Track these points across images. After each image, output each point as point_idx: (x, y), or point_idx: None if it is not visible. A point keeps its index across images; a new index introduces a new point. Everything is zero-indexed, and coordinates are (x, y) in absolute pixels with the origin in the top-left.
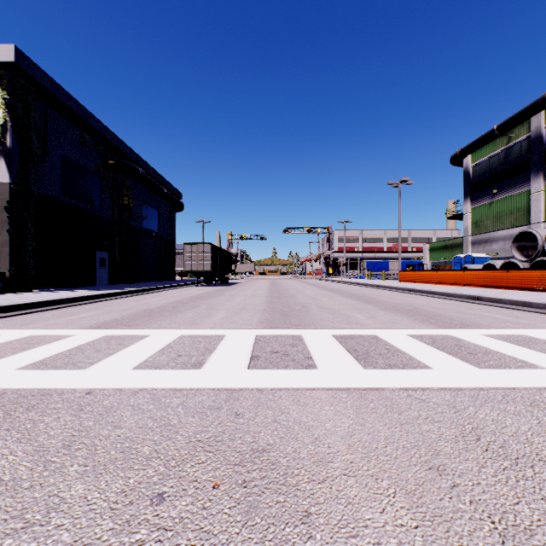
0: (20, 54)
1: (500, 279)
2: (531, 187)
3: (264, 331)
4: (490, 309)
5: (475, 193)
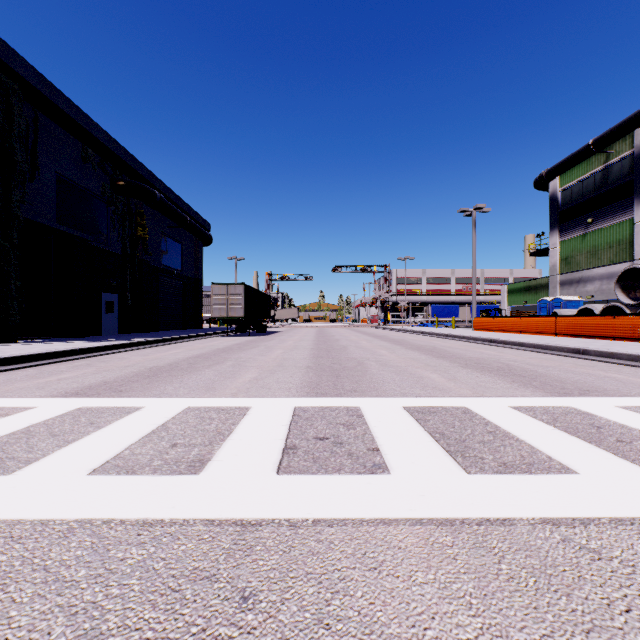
0: None
1: (604, 327)
2: (636, 214)
3: (306, 400)
4: (604, 366)
5: (565, 223)
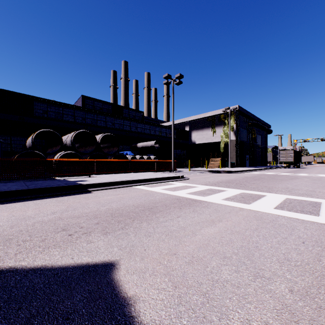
0: (238, 106)
1: None
2: None
3: None
4: None
5: None
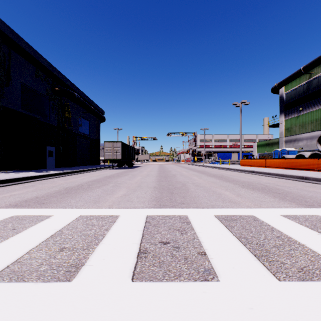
0: None
1: (312, 164)
2: None
3: (153, 210)
4: (320, 187)
5: (287, 110)
